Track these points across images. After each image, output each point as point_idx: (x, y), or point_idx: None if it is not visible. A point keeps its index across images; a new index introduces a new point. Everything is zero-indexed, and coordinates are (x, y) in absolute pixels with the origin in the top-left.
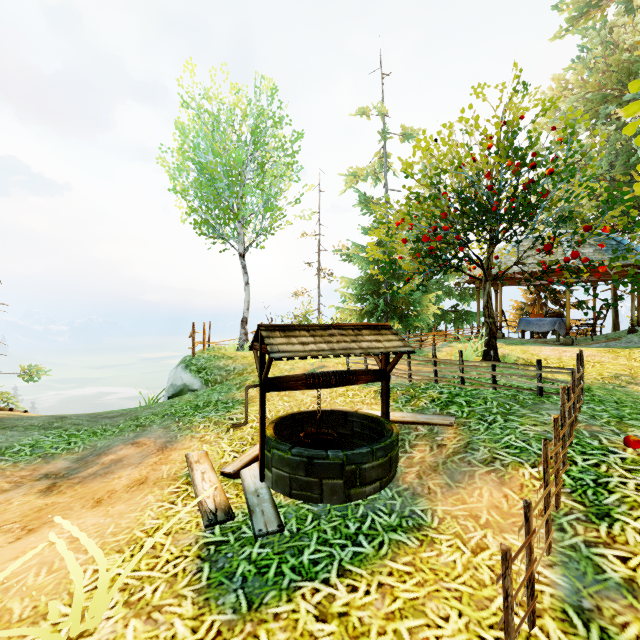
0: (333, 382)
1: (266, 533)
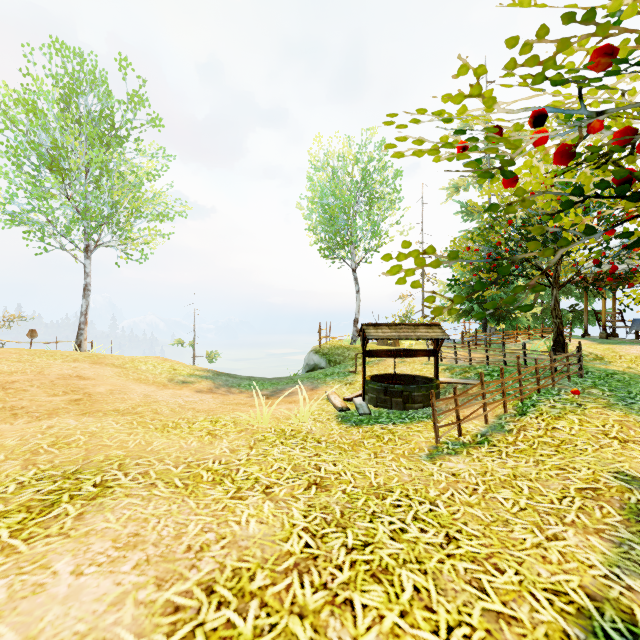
0: (402, 354)
1: (364, 414)
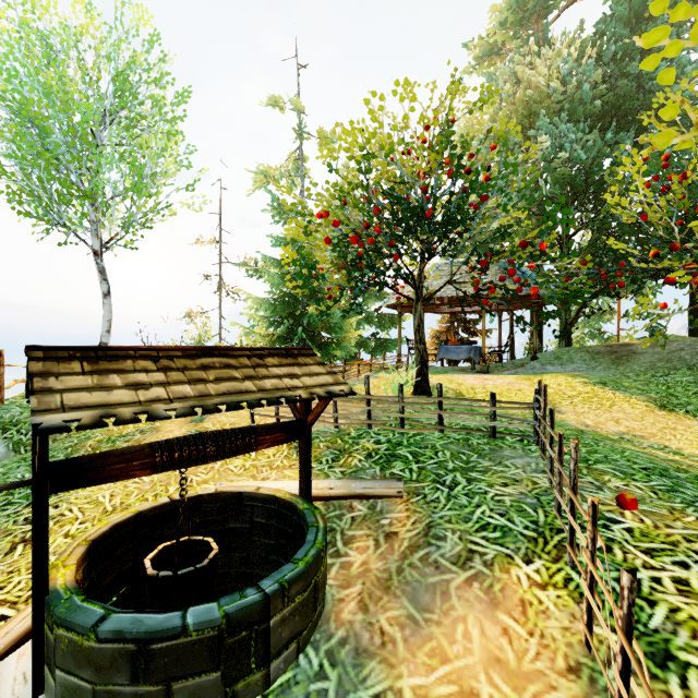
0: (211, 453)
1: None
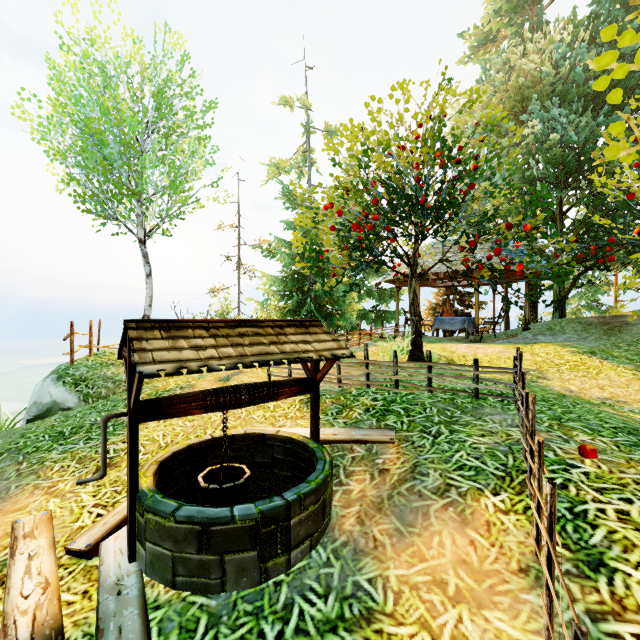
0: (245, 400)
1: None
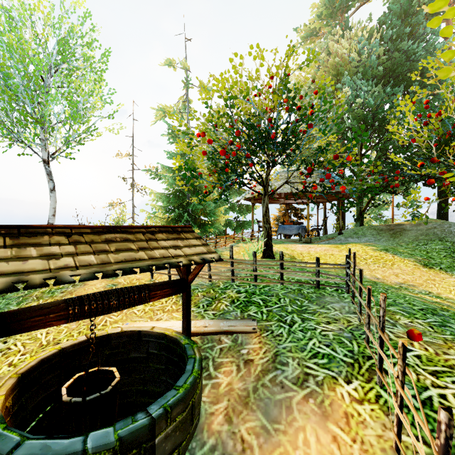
0: (114, 306)
1: None
